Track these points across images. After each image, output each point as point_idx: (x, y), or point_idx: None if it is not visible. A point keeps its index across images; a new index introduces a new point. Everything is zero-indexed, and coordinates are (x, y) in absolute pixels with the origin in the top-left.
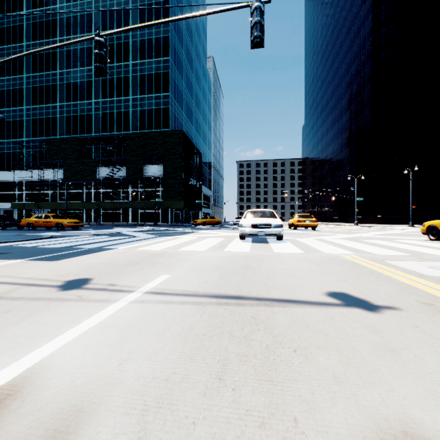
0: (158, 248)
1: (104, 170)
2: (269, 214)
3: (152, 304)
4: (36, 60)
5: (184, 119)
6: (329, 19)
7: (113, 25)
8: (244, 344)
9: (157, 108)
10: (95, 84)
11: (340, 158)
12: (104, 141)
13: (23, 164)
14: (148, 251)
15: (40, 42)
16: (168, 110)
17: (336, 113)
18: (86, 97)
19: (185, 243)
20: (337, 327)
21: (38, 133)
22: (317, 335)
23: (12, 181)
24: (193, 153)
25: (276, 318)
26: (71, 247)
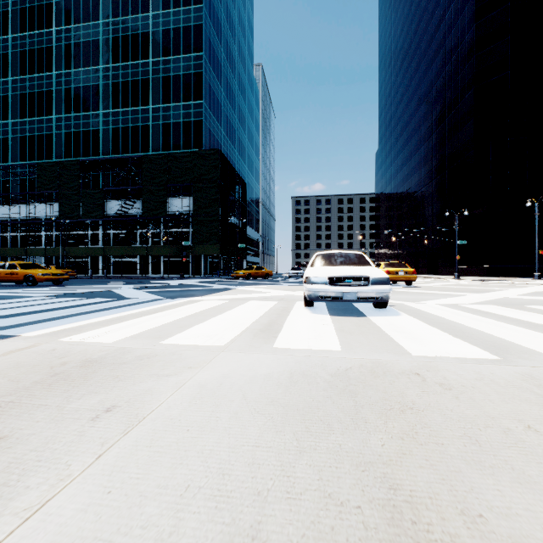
0: (117, 335)
1: (116, 204)
2: (357, 260)
3: None
4: (25, 58)
5: (223, 138)
6: (413, 9)
7: (127, 11)
8: None
9: (185, 122)
10: (104, 89)
11: (429, 190)
12: (114, 166)
13: (8, 197)
14: (80, 347)
15: (30, 34)
16: (201, 123)
17: (423, 130)
18: (92, 107)
19: (198, 314)
20: None
21: (27, 156)
22: None
23: None
24: (234, 182)
25: None
26: None
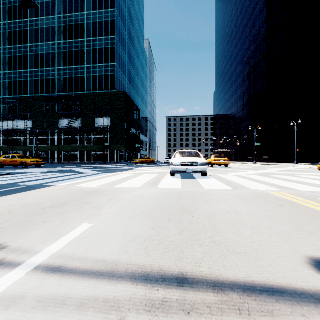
0: (96, 185)
1: (65, 121)
2: (195, 154)
3: (22, 312)
4: (11, 36)
5: (127, 84)
6: (234, 13)
7: (71, 10)
8: None
9: (106, 75)
10: (58, 55)
11: (242, 114)
12: (64, 99)
13: (1, 116)
14: (85, 188)
15: (14, 21)
16: (115, 76)
17: (239, 81)
18: (51, 65)
19: (123, 179)
20: None
21: (12, 92)
22: None
23: None
24: (133, 109)
25: None
26: (15, 184)
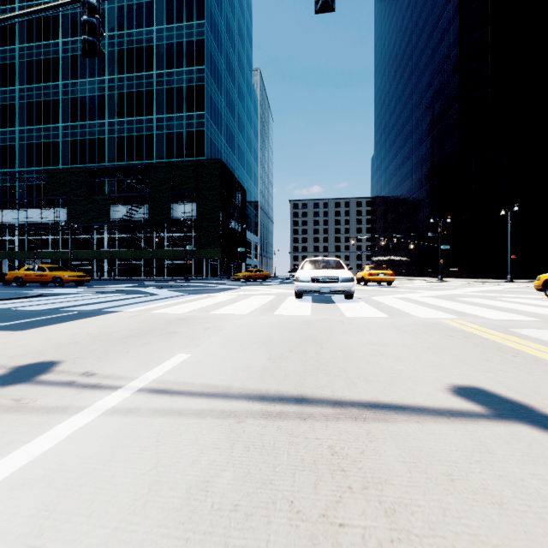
0: (182, 310)
1: (121, 209)
2: (335, 265)
3: (143, 417)
4: (31, 68)
5: (223, 146)
6: (405, 23)
7: (131, 24)
8: (325, 542)
9: (188, 131)
10: (109, 99)
11: (419, 196)
12: (120, 173)
13: (15, 202)
14: (167, 314)
15: (37, 44)
16: (203, 133)
17: (414, 139)
18: (98, 116)
19: (222, 303)
20: (511, 479)
21: (34, 162)
22: (481, 507)
23: (1, 224)
24: (235, 189)
25: (380, 453)
26: (59, 309)
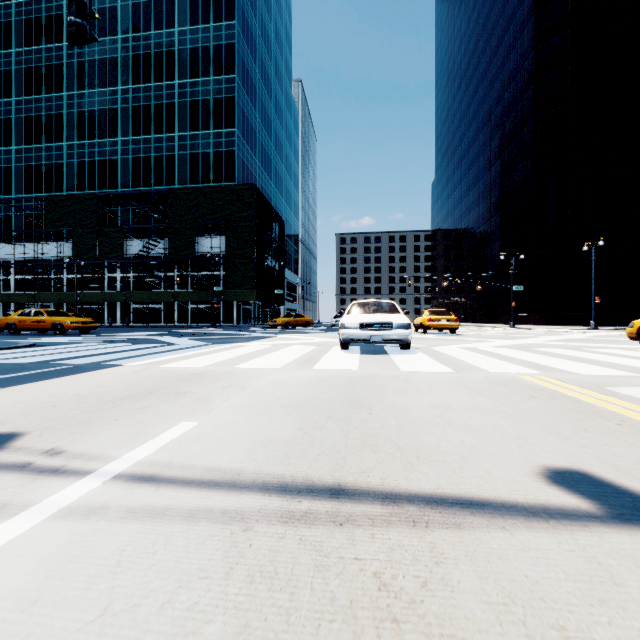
0: (199, 364)
1: (136, 243)
2: (388, 308)
3: (108, 521)
4: (30, 76)
5: (258, 170)
6: (471, 26)
7: (149, 25)
8: None
9: (216, 152)
10: (123, 113)
11: (487, 229)
12: (135, 201)
13: (11, 234)
14: (180, 369)
15: (37, 48)
16: (234, 154)
17: (481, 163)
18: (109, 133)
19: (251, 354)
20: None
21: (34, 187)
22: None
23: None
24: (271, 219)
25: (452, 586)
26: (49, 362)
